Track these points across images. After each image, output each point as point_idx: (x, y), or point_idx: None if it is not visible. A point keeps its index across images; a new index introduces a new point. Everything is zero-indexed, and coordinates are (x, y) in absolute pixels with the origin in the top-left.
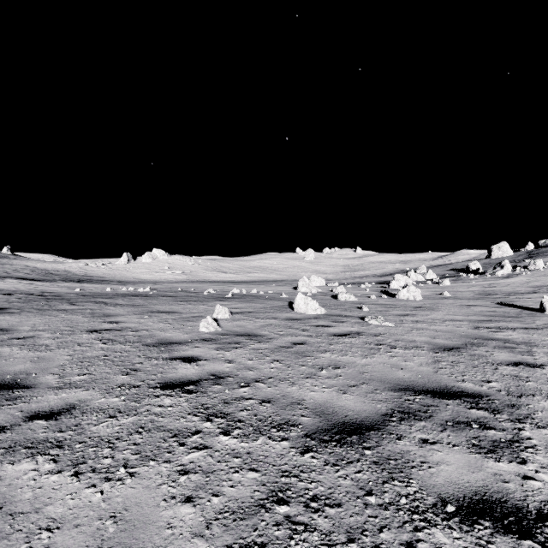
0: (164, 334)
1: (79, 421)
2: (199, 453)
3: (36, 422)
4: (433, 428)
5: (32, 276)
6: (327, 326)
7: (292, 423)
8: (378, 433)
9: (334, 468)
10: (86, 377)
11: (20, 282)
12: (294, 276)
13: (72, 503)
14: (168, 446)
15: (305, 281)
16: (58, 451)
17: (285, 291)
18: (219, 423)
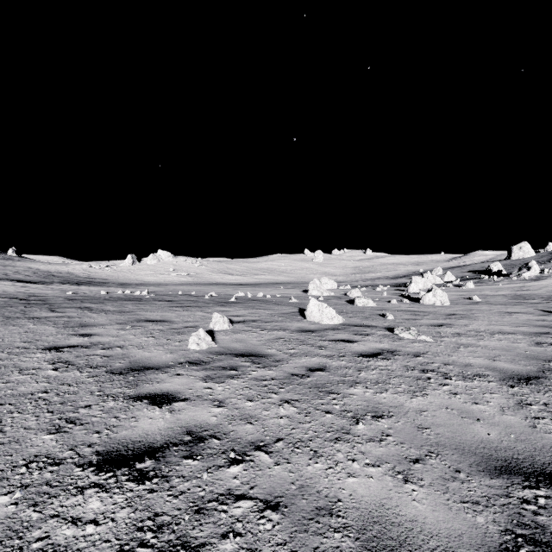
0: (142, 353)
1: None
2: None
3: None
4: None
5: (31, 278)
6: (349, 341)
7: None
8: None
9: None
10: None
11: (13, 285)
12: (302, 279)
13: None
14: None
15: (316, 283)
16: None
17: (294, 295)
18: None
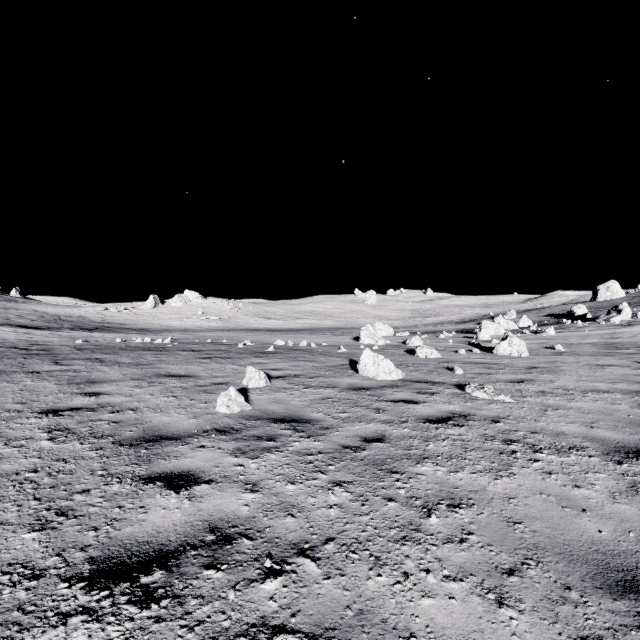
0: (159, 418)
1: None
2: None
3: None
4: None
5: (36, 323)
6: (412, 402)
7: None
8: None
9: None
10: None
11: (14, 331)
12: (352, 323)
13: None
14: None
15: (369, 330)
16: None
17: (343, 343)
18: None
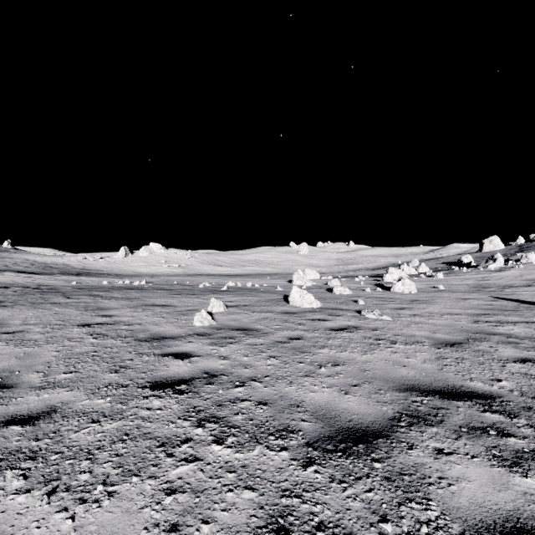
0: (158, 328)
1: (58, 427)
2: (188, 466)
3: (11, 428)
4: (447, 435)
5: (31, 269)
6: (324, 320)
7: (291, 429)
8: (386, 441)
9: (341, 486)
10: (71, 375)
11: (18, 276)
12: (288, 270)
13: (37, 533)
14: (154, 458)
15: (299, 274)
16: (30, 464)
17: (280, 284)
18: (212, 429)
